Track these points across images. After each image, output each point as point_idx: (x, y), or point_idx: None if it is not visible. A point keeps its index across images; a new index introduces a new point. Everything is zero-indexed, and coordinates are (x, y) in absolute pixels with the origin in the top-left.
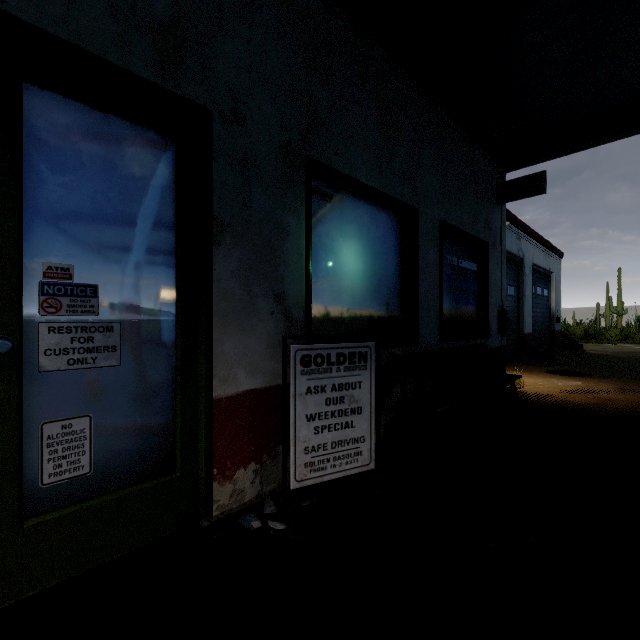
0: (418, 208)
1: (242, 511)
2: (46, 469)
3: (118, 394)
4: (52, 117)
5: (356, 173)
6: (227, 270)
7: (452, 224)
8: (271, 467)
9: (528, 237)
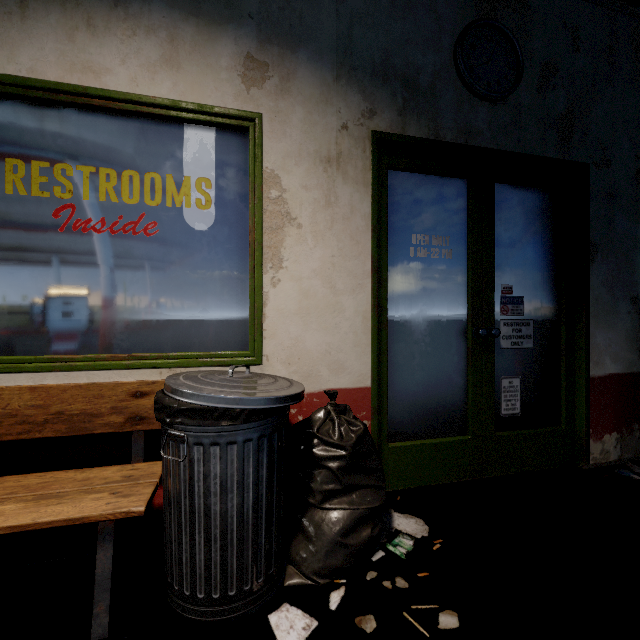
0: None
1: (610, 467)
2: (502, 405)
3: (531, 366)
4: (504, 199)
5: None
6: (598, 280)
7: None
8: (628, 439)
9: None
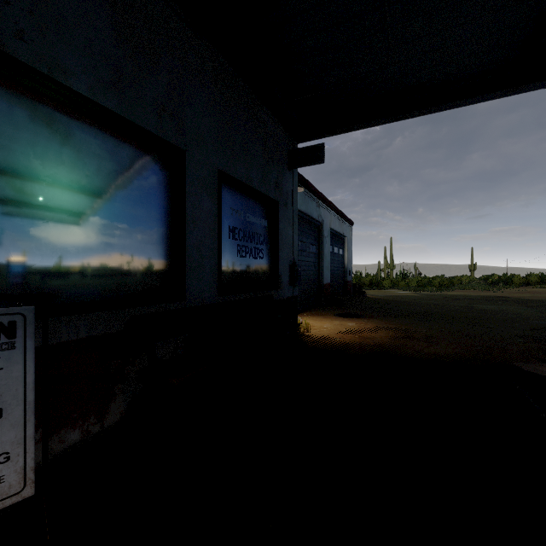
0: (186, 150)
1: None
2: None
3: None
4: None
5: (67, 78)
6: None
7: (235, 177)
8: None
9: (326, 206)
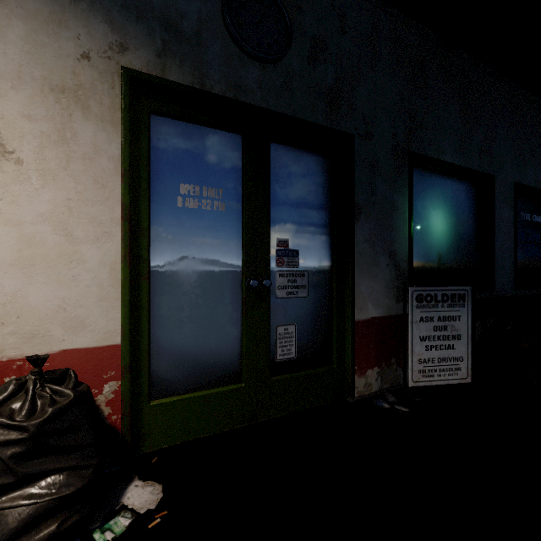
0: (494, 175)
1: (371, 397)
2: (278, 351)
3: (306, 313)
4: (280, 158)
5: (443, 156)
6: (362, 237)
7: (526, 184)
8: (387, 372)
9: None
